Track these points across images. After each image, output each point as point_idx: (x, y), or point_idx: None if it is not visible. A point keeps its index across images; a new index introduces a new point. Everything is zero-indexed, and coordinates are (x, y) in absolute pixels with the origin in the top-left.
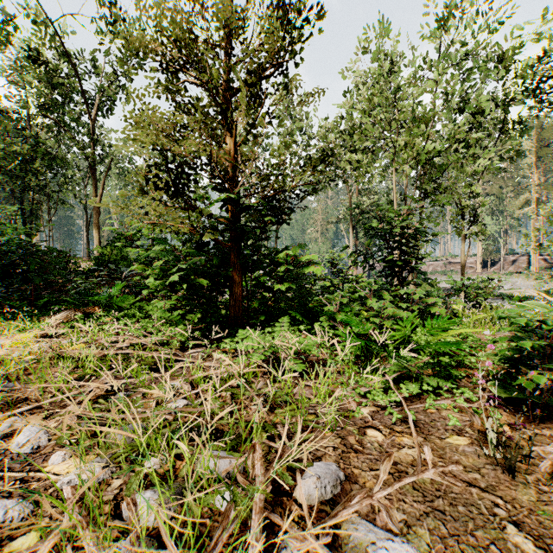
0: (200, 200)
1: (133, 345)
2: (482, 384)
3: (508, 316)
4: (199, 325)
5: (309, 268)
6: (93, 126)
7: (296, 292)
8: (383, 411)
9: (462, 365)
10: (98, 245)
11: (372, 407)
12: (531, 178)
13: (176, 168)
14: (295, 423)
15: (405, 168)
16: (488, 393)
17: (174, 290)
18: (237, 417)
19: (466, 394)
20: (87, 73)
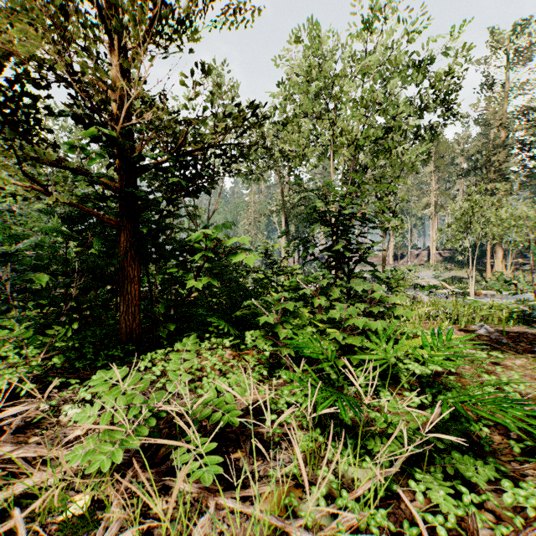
0: (72, 151)
1: None
2: None
3: None
4: (70, 342)
5: (238, 256)
6: None
7: (221, 290)
8: None
9: None
10: None
11: None
12: (431, 184)
13: (7, 80)
14: None
15: (344, 151)
16: None
17: None
18: None
19: None
20: None
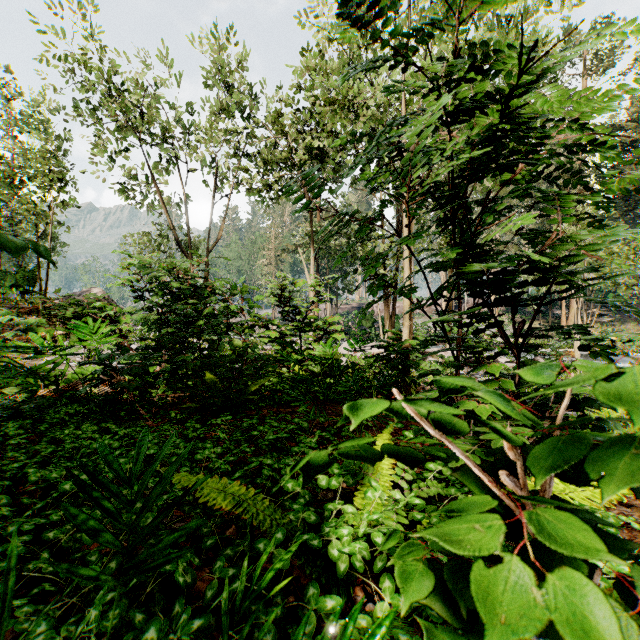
0: None
1: None
2: None
3: None
4: None
5: None
6: None
7: None
8: None
9: None
10: None
11: None
12: None
13: None
14: None
15: None
16: None
17: None
18: None
19: None
20: None
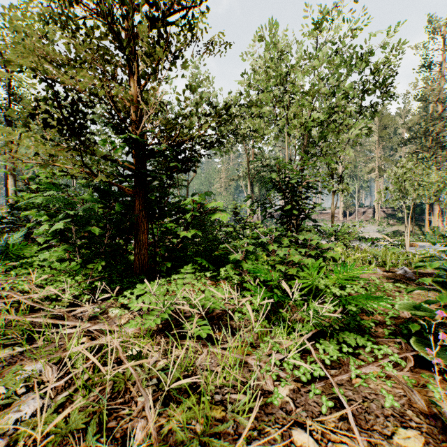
0: (103, 144)
1: (16, 301)
2: (441, 365)
3: (421, 265)
4: (102, 273)
5: (215, 215)
6: (9, 79)
7: (203, 239)
8: (305, 389)
9: (370, 314)
10: (14, 194)
11: (291, 382)
12: (376, 152)
13: (70, 104)
14: (194, 446)
15: (296, 132)
16: (411, 352)
17: (65, 239)
18: (112, 425)
19: (391, 357)
20: (3, 28)
